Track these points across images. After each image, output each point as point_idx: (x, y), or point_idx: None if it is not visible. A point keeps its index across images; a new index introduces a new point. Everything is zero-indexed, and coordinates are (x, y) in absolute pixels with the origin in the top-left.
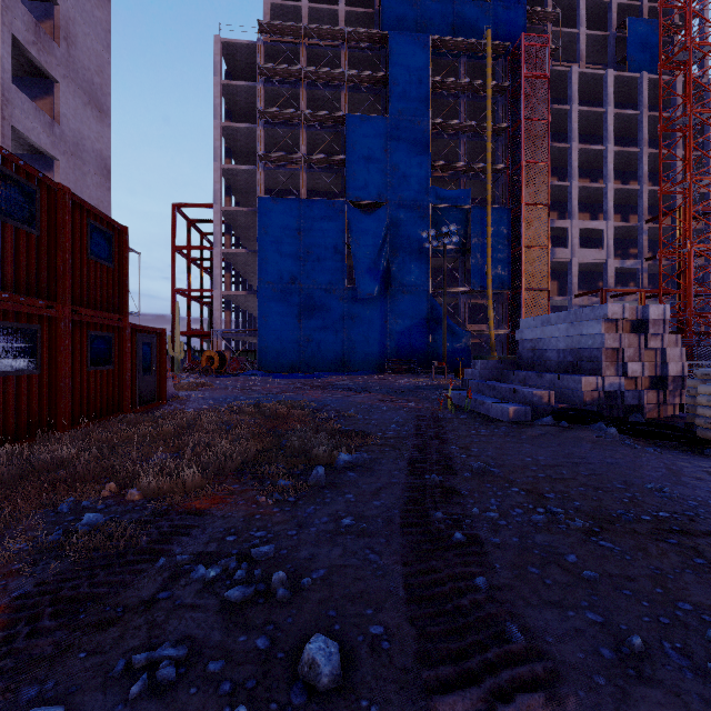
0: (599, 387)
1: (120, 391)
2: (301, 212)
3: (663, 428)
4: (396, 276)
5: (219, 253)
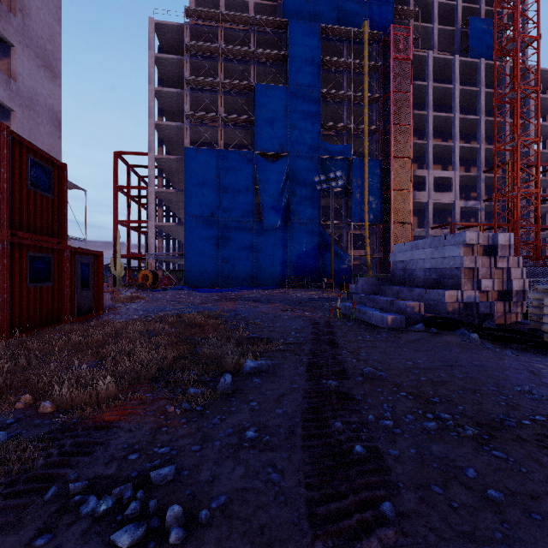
0: (459, 299)
1: (59, 304)
2: (219, 160)
3: (513, 333)
4: (294, 211)
5: (153, 192)
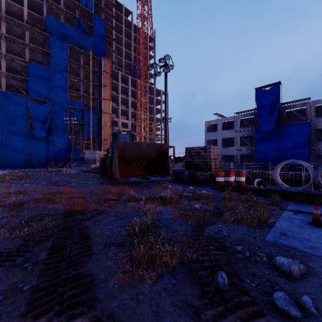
0: (95, 166)
1: None
2: (3, 97)
3: None
4: (53, 130)
5: None
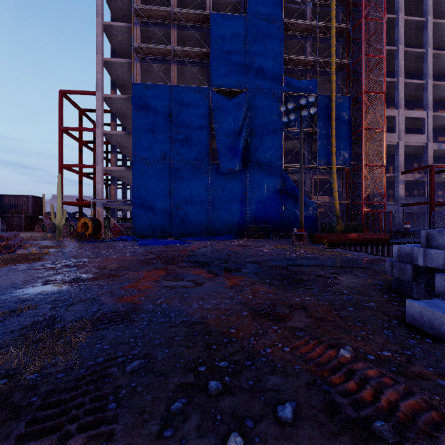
0: None
1: None
2: (171, 97)
3: None
4: (253, 153)
5: (100, 134)
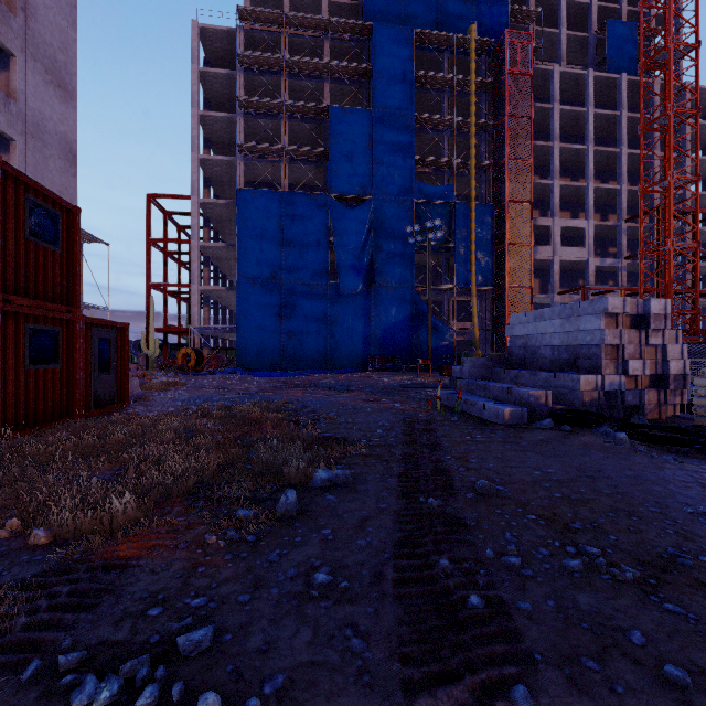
0: (598, 386)
1: (70, 393)
2: (282, 205)
3: (672, 431)
4: (379, 272)
5: (196, 247)
